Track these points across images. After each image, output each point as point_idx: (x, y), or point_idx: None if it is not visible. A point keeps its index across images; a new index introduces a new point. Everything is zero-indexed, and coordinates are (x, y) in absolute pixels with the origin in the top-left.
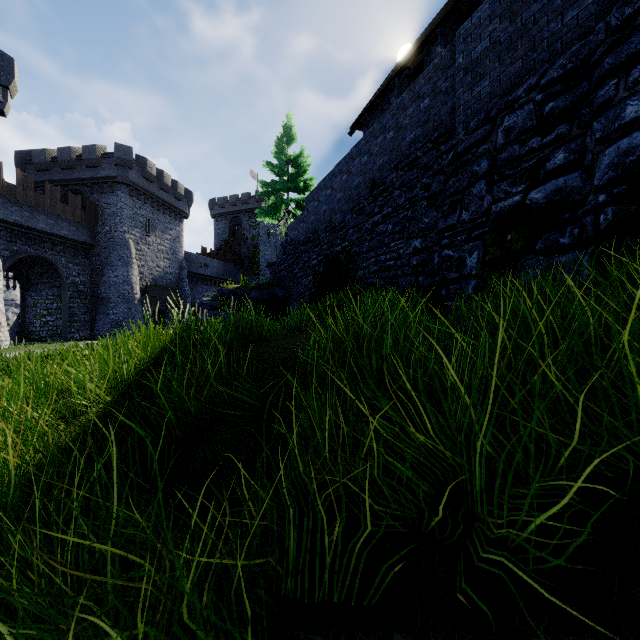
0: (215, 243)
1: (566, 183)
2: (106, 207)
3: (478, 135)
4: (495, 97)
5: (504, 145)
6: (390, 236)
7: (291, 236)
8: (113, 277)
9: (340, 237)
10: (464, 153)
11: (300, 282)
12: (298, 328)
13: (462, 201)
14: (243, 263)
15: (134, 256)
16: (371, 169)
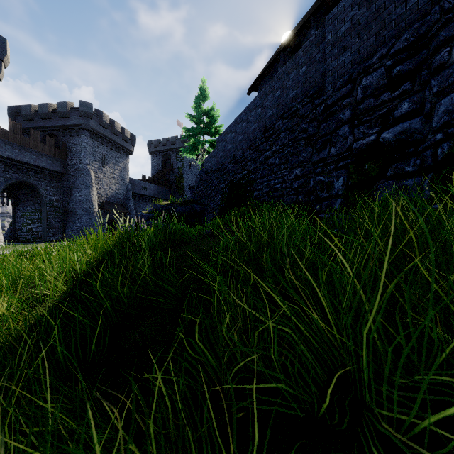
0: (152, 172)
1: (410, 126)
2: (73, 146)
3: (343, 92)
4: (355, 64)
5: (362, 99)
6: (277, 166)
7: (206, 167)
8: (78, 196)
9: (241, 167)
10: (332, 105)
11: (212, 200)
12: (210, 234)
13: (331, 140)
14: (172, 186)
15: (94, 181)
16: (264, 118)
